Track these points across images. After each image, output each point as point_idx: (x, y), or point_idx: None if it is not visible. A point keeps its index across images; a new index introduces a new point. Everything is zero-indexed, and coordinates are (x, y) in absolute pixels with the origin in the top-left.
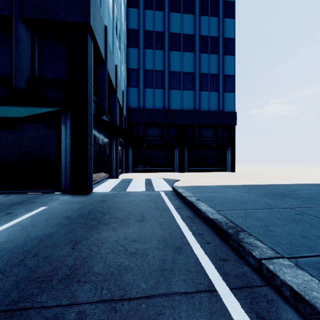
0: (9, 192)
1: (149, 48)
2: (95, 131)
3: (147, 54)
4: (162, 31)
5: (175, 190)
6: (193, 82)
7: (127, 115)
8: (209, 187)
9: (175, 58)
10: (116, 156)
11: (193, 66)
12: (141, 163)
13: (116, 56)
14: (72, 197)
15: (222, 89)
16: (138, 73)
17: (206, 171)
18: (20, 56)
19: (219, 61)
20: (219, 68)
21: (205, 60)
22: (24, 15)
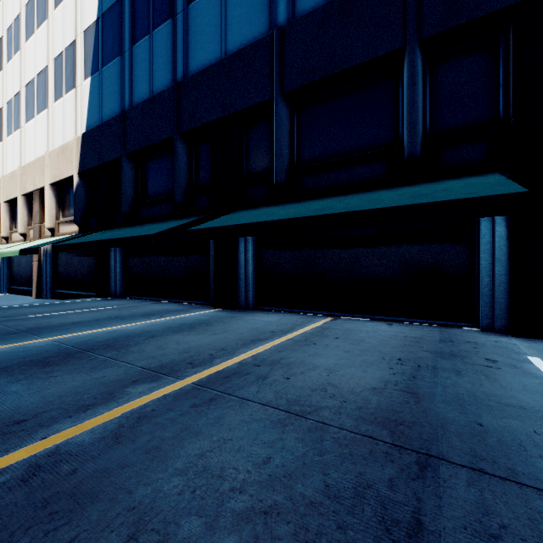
0: (380, 319)
1: None
2: None
3: None
4: None
5: None
6: None
7: None
8: None
9: None
10: None
11: None
12: None
13: None
14: (534, 343)
15: None
16: None
17: None
18: (416, 105)
19: None
20: None
21: None
22: (424, 35)
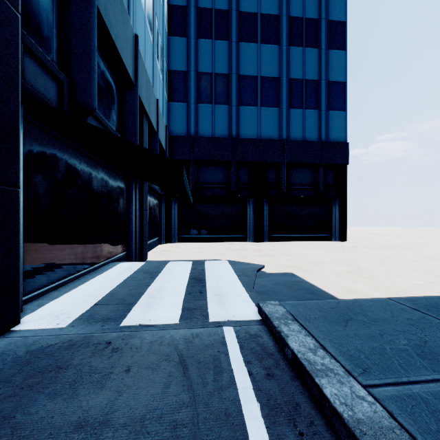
0: None
1: (205, 37)
2: (73, 158)
3: (201, 47)
4: (226, 9)
5: (274, 331)
6: (278, 93)
7: (169, 147)
8: (376, 314)
9: (247, 54)
10: (141, 215)
11: (278, 67)
12: (192, 226)
13: (139, 25)
14: None
15: (325, 105)
16: (186, 78)
17: (299, 240)
18: None
19: (320, 59)
20: (321, 70)
21: (298, 58)
22: None
